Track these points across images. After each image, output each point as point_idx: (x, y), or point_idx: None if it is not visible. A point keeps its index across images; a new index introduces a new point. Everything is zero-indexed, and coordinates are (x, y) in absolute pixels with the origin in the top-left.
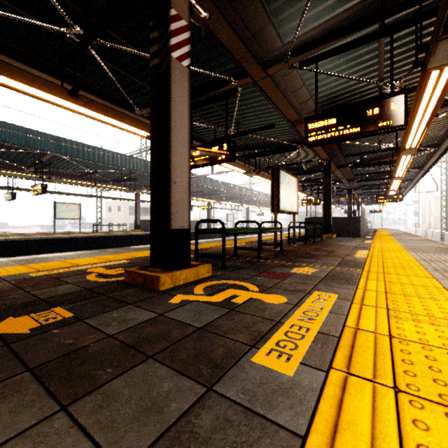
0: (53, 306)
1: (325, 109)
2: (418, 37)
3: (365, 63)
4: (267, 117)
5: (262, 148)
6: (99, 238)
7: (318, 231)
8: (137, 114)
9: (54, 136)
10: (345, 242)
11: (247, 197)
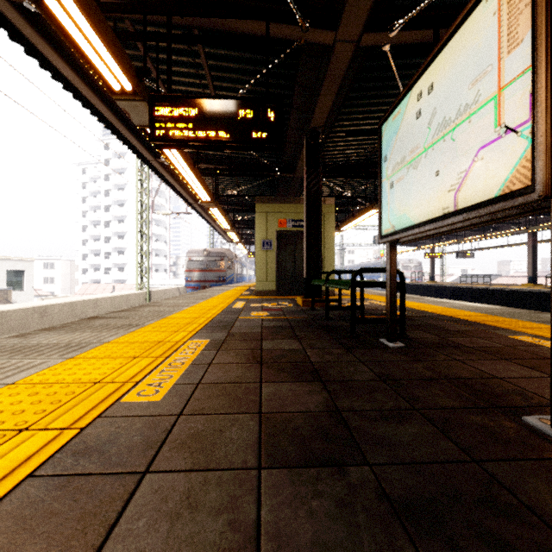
0: None
1: None
2: None
3: None
4: None
5: None
6: None
7: None
8: None
9: None
10: None
11: None
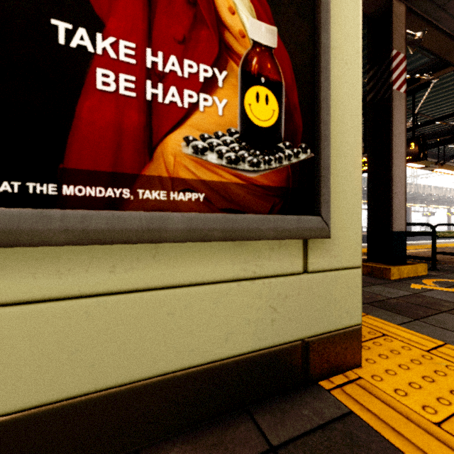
0: None
1: None
2: None
3: None
4: None
5: (450, 133)
6: None
7: None
8: None
9: None
10: None
11: (409, 193)
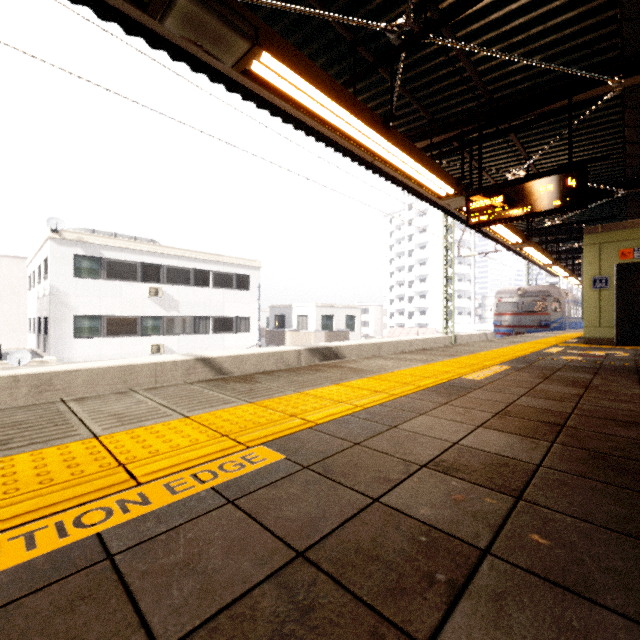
0: None
1: None
2: (414, 61)
3: (478, 20)
4: None
5: None
6: None
7: None
8: None
9: None
10: (419, 478)
11: None
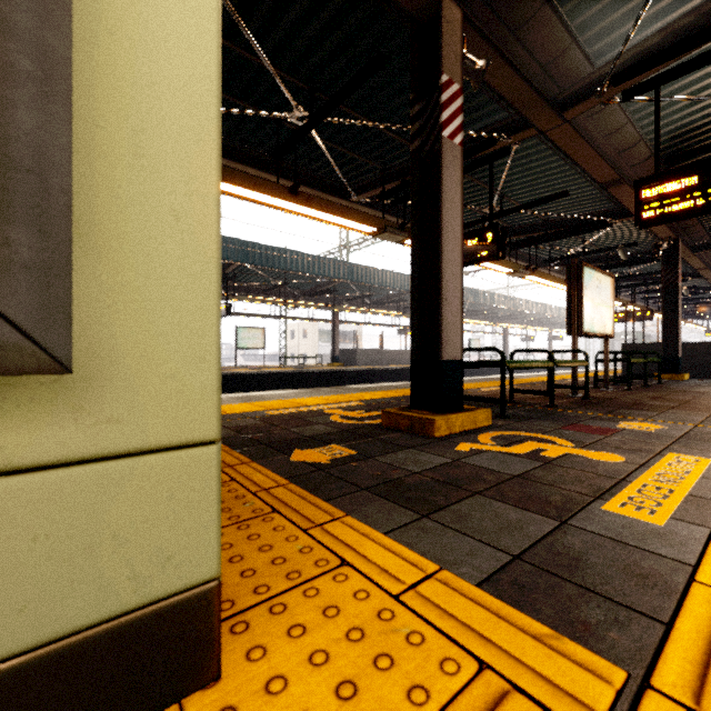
0: (326, 443)
1: (669, 153)
2: None
3: None
4: (553, 181)
5: (542, 229)
6: (290, 374)
7: (651, 368)
8: (352, 201)
9: (240, 240)
10: None
11: (505, 310)
